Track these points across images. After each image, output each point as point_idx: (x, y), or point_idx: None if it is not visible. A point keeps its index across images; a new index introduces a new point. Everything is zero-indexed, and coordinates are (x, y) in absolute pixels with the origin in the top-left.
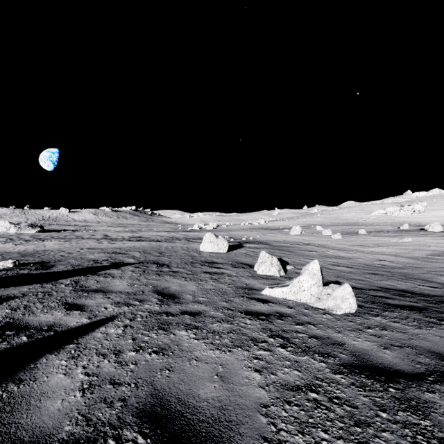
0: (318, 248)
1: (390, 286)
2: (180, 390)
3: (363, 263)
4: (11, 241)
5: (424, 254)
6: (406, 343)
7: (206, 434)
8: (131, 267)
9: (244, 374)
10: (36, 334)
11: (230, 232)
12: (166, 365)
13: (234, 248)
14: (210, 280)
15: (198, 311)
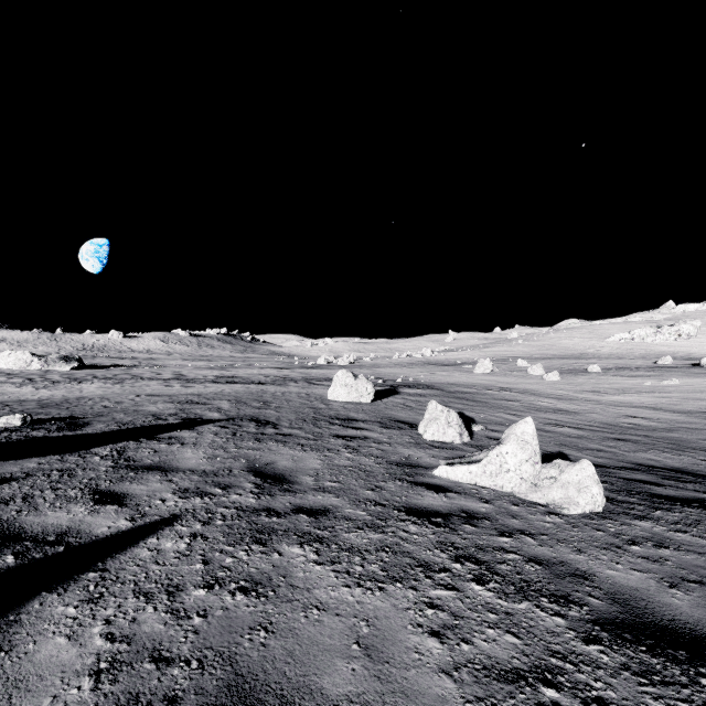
0: (523, 395)
1: (654, 461)
2: (285, 677)
3: (600, 421)
4: (31, 382)
5: (704, 407)
6: None
7: None
8: (214, 426)
9: (410, 641)
10: (32, 551)
11: (377, 368)
12: (261, 620)
13: (384, 396)
14: (345, 450)
15: (324, 506)
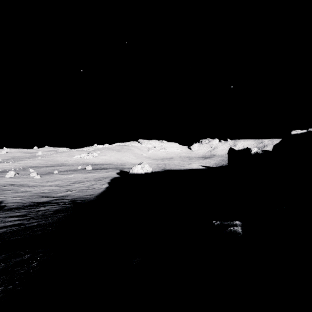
0: (18, 187)
1: (29, 202)
2: None
3: (34, 193)
4: None
5: (69, 184)
6: None
7: None
8: None
9: None
10: None
11: None
12: None
13: None
14: None
15: None
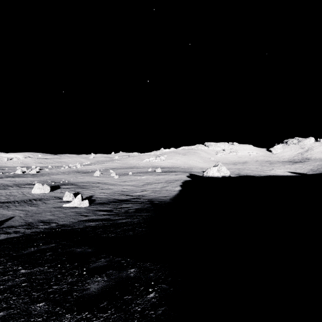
0: (102, 184)
1: (112, 198)
2: (40, 220)
3: (115, 190)
4: None
5: (142, 184)
6: (91, 209)
7: (46, 221)
8: None
9: (53, 217)
10: None
11: (52, 176)
12: (36, 219)
13: (54, 189)
14: (42, 205)
15: (40, 212)
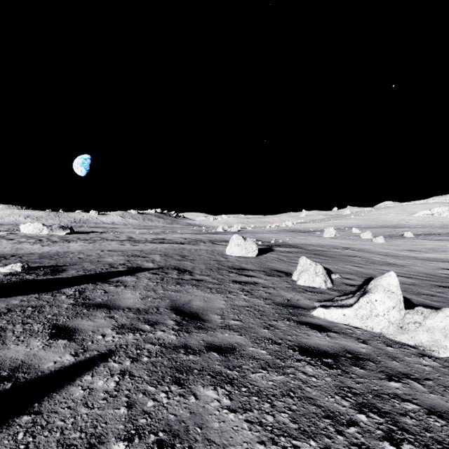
0: (360, 252)
1: None
2: None
3: (422, 272)
4: (40, 242)
5: None
6: None
7: None
8: (148, 273)
9: None
10: None
11: (256, 234)
12: None
13: (264, 252)
14: (241, 293)
15: (231, 344)
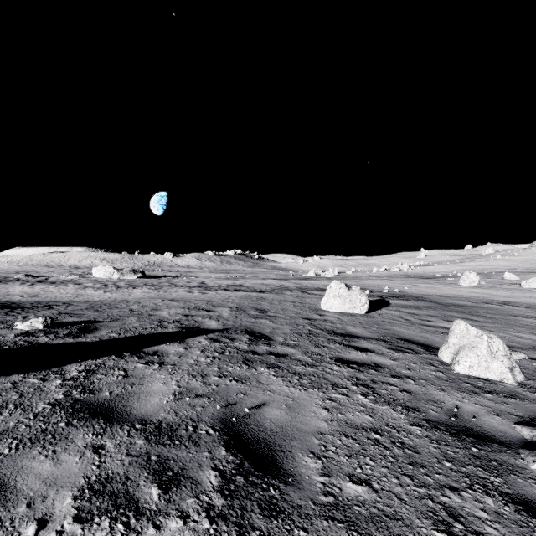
0: (533, 310)
1: None
2: None
3: None
4: (104, 287)
5: None
6: None
7: None
8: (205, 339)
9: None
10: None
11: (360, 280)
12: None
13: (377, 307)
14: (355, 388)
15: None
